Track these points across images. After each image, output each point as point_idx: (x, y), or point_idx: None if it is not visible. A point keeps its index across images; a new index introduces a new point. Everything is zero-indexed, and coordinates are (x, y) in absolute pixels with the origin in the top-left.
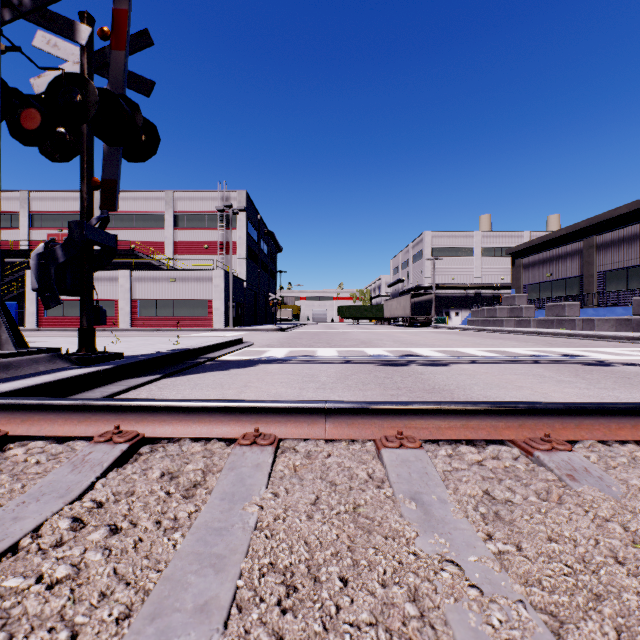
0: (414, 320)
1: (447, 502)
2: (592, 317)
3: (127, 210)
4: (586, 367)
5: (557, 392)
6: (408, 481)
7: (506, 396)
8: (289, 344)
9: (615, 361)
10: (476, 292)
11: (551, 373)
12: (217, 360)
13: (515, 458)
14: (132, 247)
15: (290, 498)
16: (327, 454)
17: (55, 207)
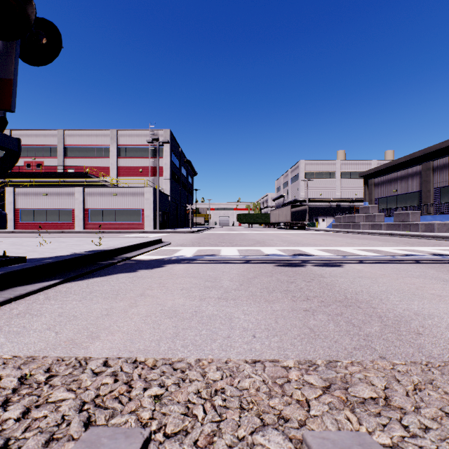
0: (293, 224)
1: None
2: (432, 222)
3: (83, 144)
4: None
5: None
6: None
7: (440, 312)
8: (199, 243)
9: None
10: (337, 204)
11: (448, 275)
12: (131, 260)
13: None
14: (86, 171)
15: None
16: None
17: (30, 141)
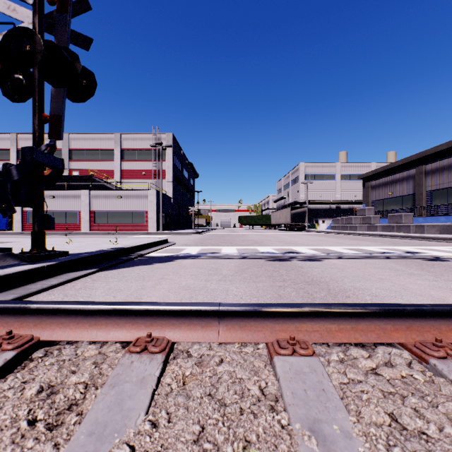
0: (293, 226)
1: (352, 436)
2: (422, 224)
3: (87, 147)
4: (427, 262)
5: (412, 284)
6: (304, 402)
7: (372, 287)
8: (202, 243)
9: (448, 257)
10: (337, 206)
11: (402, 267)
12: (145, 256)
13: (408, 364)
14: (91, 174)
15: (170, 432)
16: (219, 360)
17: None
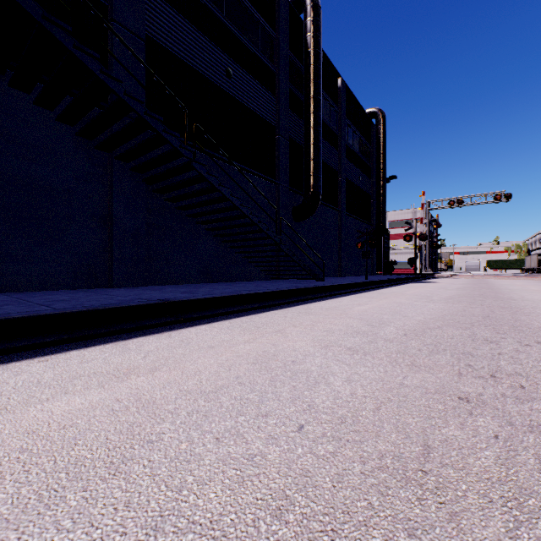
0: (540, 270)
1: None
2: None
3: None
4: None
5: None
6: None
7: None
8: None
9: None
10: None
11: None
12: None
13: None
14: None
15: None
16: None
17: None
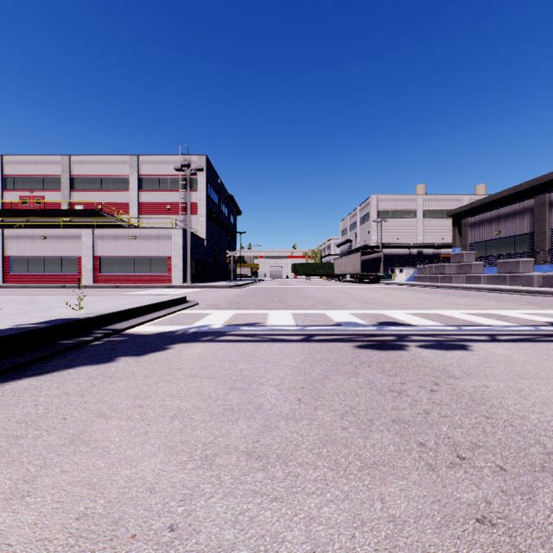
0: (364, 276)
1: None
2: None
3: (94, 173)
4: None
5: None
6: None
7: None
8: (238, 304)
9: None
10: (419, 251)
11: None
12: (122, 334)
13: None
14: (99, 208)
15: None
16: None
17: (27, 170)
